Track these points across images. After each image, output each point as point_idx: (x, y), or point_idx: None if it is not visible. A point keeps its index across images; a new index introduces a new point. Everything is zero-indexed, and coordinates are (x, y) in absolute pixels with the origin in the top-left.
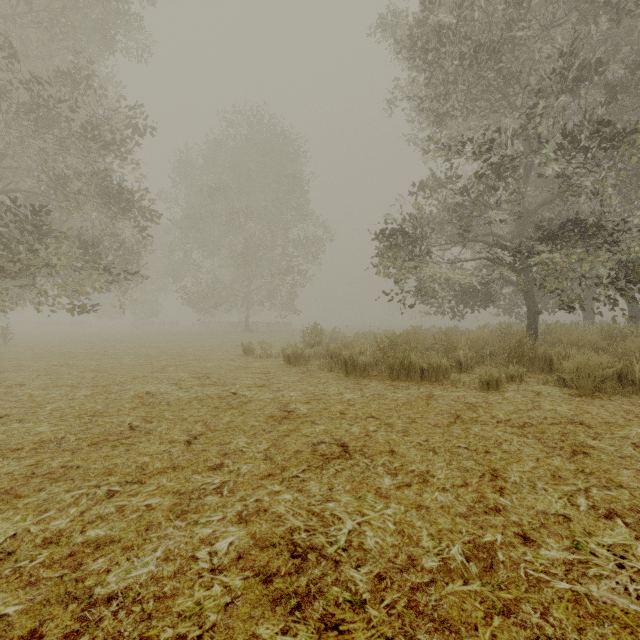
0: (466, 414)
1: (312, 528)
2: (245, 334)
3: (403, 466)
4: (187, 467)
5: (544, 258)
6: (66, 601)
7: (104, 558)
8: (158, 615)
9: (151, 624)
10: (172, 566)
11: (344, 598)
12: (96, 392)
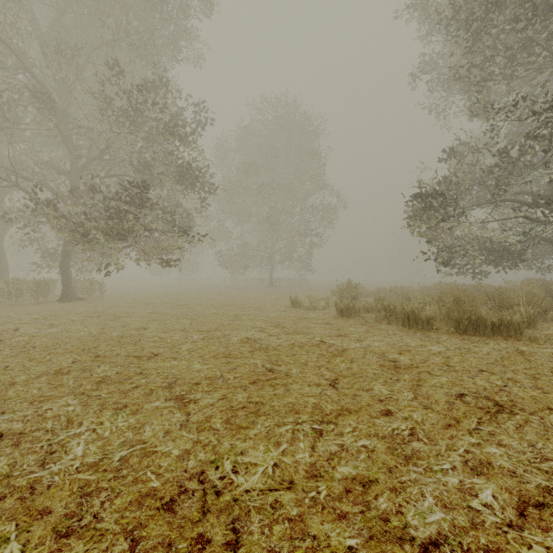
0: None
1: None
2: (271, 288)
3: None
4: (359, 411)
5: None
6: (394, 540)
7: (382, 498)
8: None
9: None
10: (460, 515)
11: None
12: (206, 336)
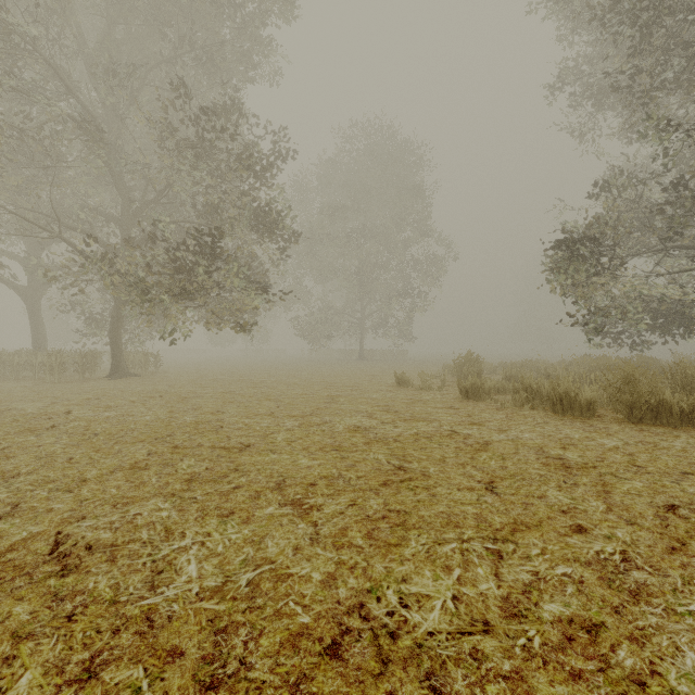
0: None
1: None
2: (363, 363)
3: None
4: (539, 525)
5: None
6: None
7: (621, 650)
8: None
9: None
10: None
11: None
12: (302, 423)
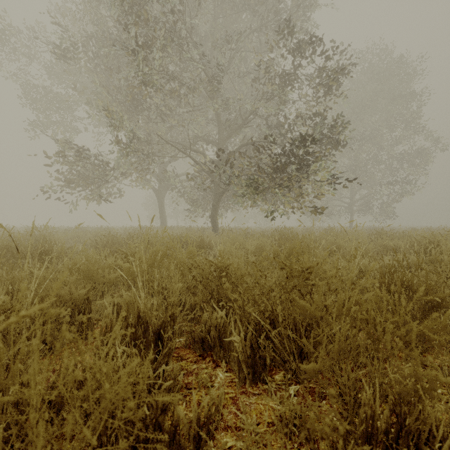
0: None
1: None
2: None
3: None
4: None
5: None
6: None
7: None
8: None
9: None
10: None
11: None
12: None
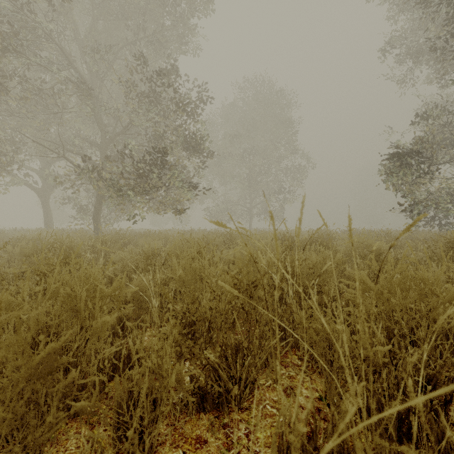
0: None
1: None
2: None
3: None
4: None
5: None
6: None
7: None
8: None
9: None
10: None
11: None
12: None
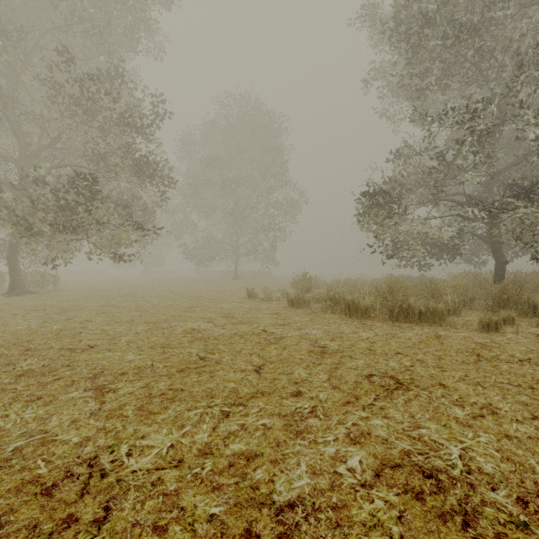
0: (484, 353)
1: (423, 451)
2: (236, 281)
3: (463, 398)
4: (272, 393)
5: (521, 213)
6: (256, 505)
7: (260, 469)
8: (344, 523)
9: (344, 531)
10: (324, 480)
11: (503, 519)
12: (151, 328)
